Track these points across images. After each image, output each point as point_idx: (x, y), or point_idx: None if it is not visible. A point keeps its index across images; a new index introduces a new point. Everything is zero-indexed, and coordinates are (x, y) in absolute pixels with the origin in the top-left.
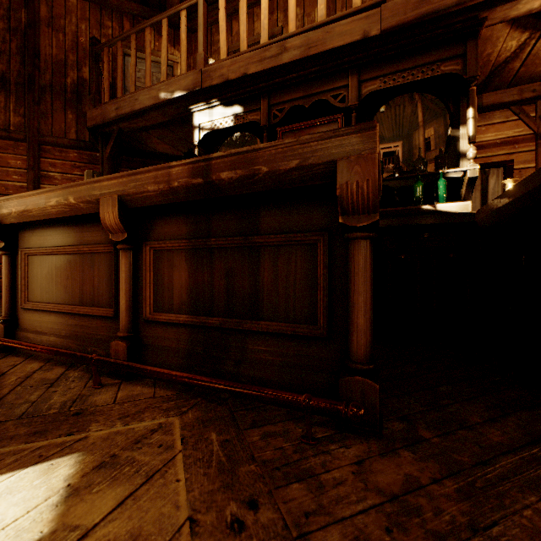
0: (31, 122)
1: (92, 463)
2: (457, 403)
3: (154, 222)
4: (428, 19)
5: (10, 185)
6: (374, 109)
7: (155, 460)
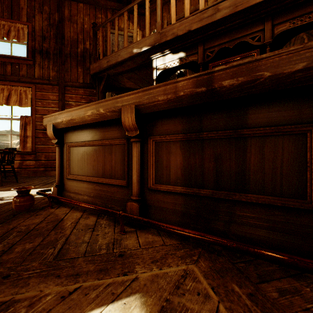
0: (60, 74)
1: (154, 306)
2: None
3: (155, 123)
4: None
5: (50, 110)
6: (281, 44)
7: (204, 309)
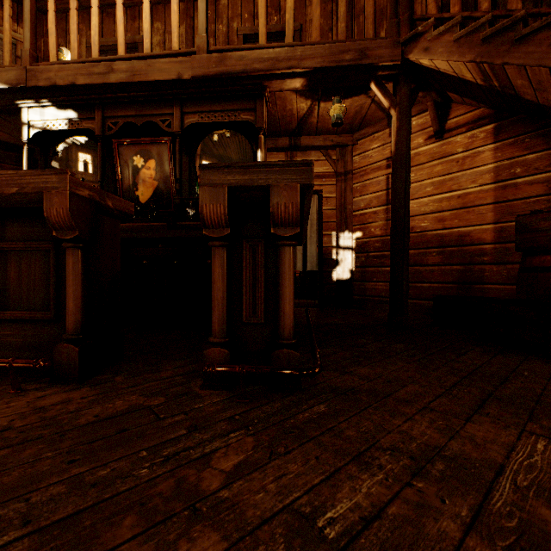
0: None
1: None
2: (173, 361)
3: None
4: (230, 76)
5: None
6: (200, 137)
7: None
